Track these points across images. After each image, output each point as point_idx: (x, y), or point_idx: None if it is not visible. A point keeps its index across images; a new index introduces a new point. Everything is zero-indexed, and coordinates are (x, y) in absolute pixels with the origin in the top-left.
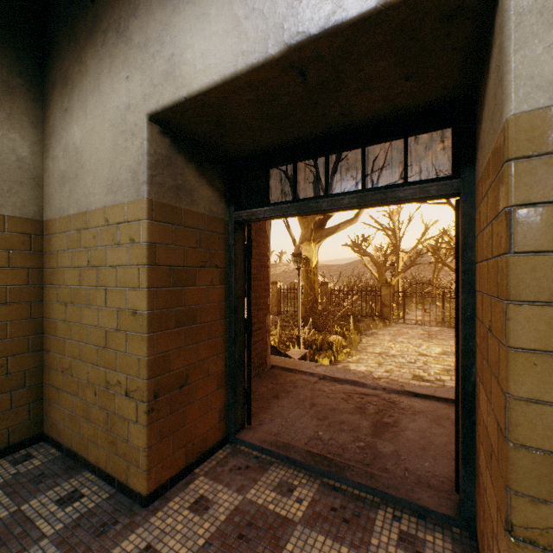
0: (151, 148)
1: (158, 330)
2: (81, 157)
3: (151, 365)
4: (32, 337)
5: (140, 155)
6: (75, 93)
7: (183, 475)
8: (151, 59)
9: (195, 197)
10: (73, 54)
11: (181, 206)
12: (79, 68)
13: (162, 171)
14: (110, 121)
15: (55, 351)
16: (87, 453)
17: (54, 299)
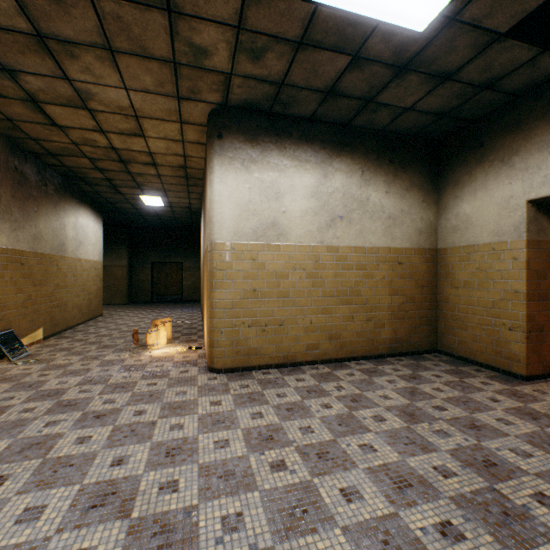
0: (527, 215)
1: (529, 301)
2: (470, 219)
3: (527, 316)
4: (433, 303)
5: (520, 219)
6: (465, 189)
7: (540, 377)
8: (529, 175)
9: (546, 232)
10: (462, 171)
11: (539, 239)
12: (468, 177)
13: (531, 224)
14: (494, 203)
15: (447, 310)
16: (475, 357)
17: (445, 286)
